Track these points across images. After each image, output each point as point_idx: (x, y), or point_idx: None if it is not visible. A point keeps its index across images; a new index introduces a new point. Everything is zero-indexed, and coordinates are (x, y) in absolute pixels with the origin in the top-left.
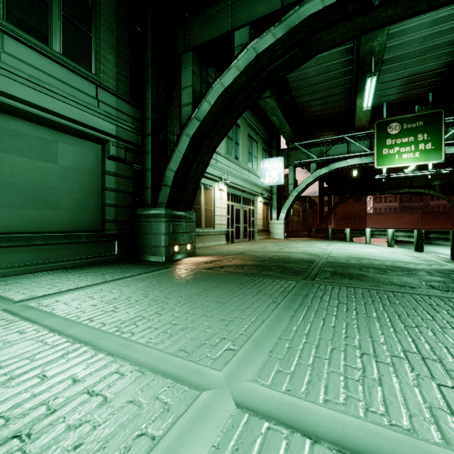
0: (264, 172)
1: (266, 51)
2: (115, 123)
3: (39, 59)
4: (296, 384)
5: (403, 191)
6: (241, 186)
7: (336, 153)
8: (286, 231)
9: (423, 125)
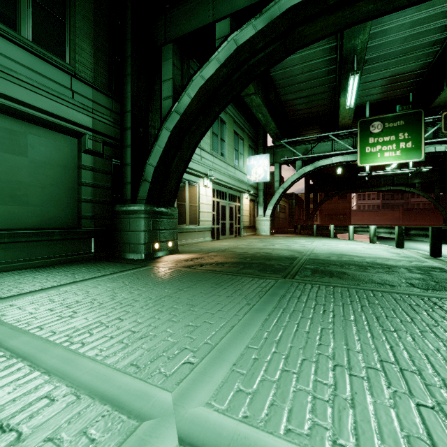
0: (250, 168)
1: (247, 43)
2: (91, 115)
3: (5, 44)
4: (256, 407)
5: (386, 188)
6: (227, 182)
7: (321, 151)
8: (273, 228)
9: (404, 124)
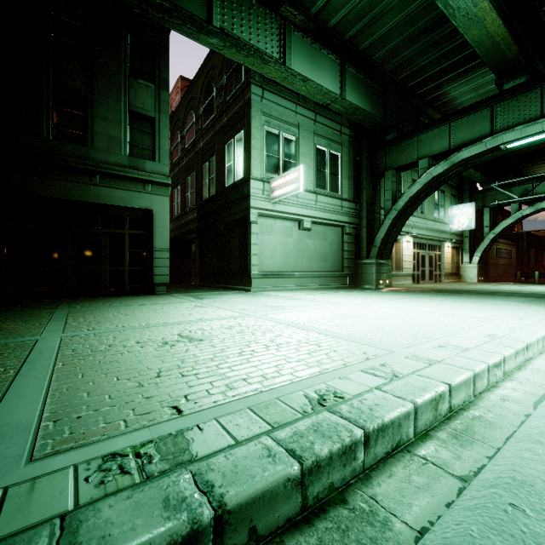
0: (452, 218)
1: (438, 175)
2: (348, 215)
3: (325, 198)
4: (431, 298)
5: None
6: (426, 235)
7: None
8: (481, 275)
9: None
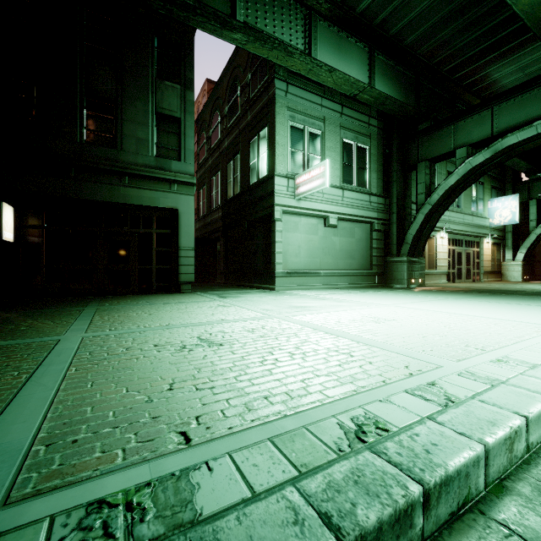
0: (492, 212)
1: (478, 164)
2: (376, 211)
3: (352, 194)
4: (472, 300)
5: None
6: (463, 231)
7: None
8: (527, 273)
9: None
